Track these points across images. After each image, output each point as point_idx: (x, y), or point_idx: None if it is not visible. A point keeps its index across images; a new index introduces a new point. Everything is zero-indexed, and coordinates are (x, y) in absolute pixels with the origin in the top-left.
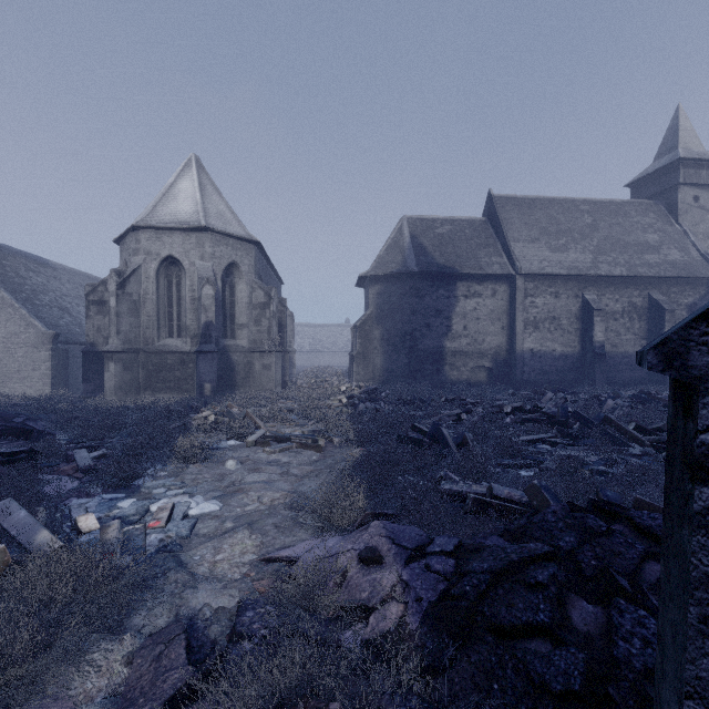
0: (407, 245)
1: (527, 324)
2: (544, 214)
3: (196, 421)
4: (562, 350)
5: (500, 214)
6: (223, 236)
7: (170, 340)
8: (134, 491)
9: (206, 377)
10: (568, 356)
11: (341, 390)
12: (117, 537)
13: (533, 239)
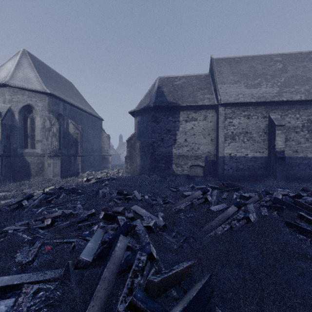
0: (154, 92)
1: (227, 137)
2: (246, 65)
3: None
4: (253, 154)
5: (214, 68)
6: (19, 89)
7: None
8: None
9: None
10: (258, 158)
11: (83, 180)
12: None
13: (235, 81)
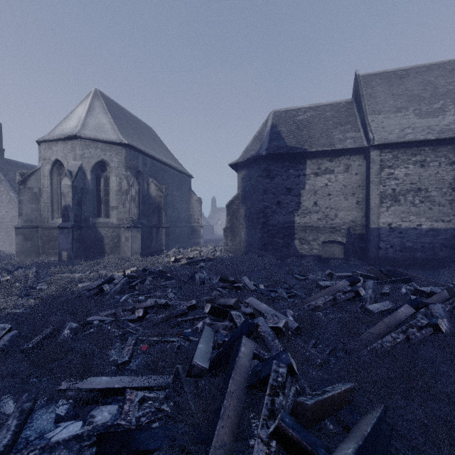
0: (266, 134)
1: (384, 197)
2: (418, 81)
3: None
4: (430, 225)
5: (362, 90)
6: (92, 141)
7: (60, 219)
8: None
9: (63, 246)
10: (440, 231)
11: (171, 260)
12: None
13: (398, 109)
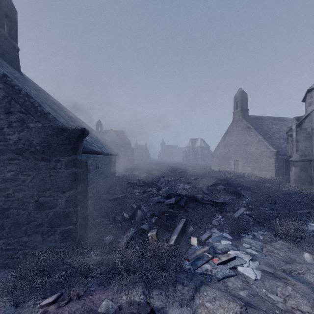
0: None
1: None
2: None
3: None
4: None
5: None
6: None
7: None
8: (238, 238)
9: None
10: None
11: None
12: (197, 254)
13: None
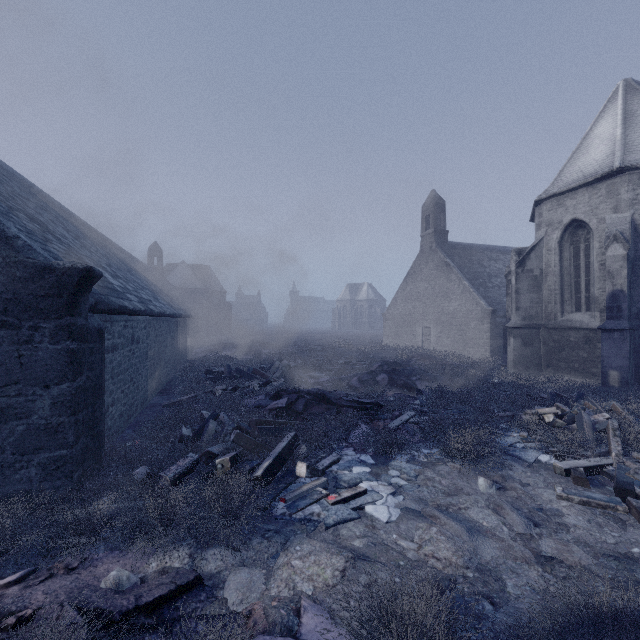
0: None
1: None
2: None
3: (527, 416)
4: None
5: None
6: None
7: (575, 315)
8: (386, 463)
9: (611, 362)
10: None
11: None
12: (303, 491)
13: None
